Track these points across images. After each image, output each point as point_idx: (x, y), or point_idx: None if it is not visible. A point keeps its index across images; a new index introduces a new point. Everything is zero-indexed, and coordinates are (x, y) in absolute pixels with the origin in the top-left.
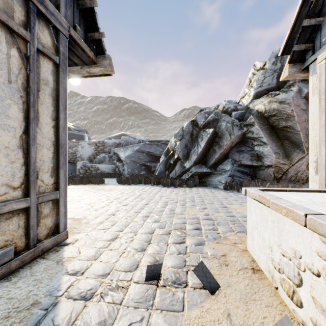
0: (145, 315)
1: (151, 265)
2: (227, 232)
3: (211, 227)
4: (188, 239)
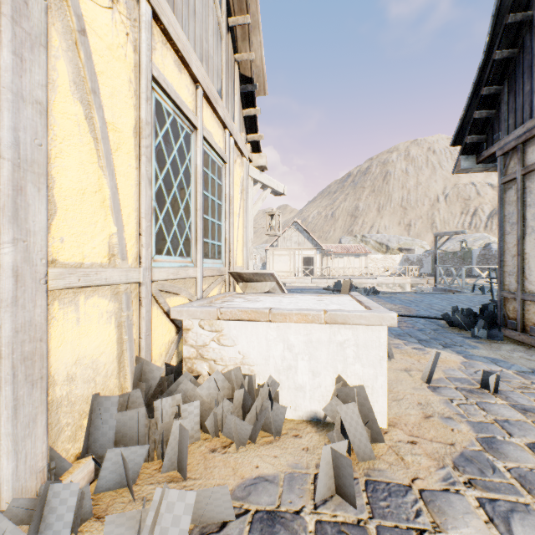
0: (471, 376)
1: (496, 373)
2: (442, 490)
3: (519, 528)
4: (530, 456)
